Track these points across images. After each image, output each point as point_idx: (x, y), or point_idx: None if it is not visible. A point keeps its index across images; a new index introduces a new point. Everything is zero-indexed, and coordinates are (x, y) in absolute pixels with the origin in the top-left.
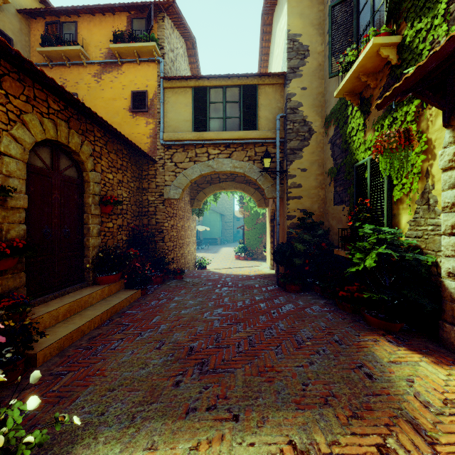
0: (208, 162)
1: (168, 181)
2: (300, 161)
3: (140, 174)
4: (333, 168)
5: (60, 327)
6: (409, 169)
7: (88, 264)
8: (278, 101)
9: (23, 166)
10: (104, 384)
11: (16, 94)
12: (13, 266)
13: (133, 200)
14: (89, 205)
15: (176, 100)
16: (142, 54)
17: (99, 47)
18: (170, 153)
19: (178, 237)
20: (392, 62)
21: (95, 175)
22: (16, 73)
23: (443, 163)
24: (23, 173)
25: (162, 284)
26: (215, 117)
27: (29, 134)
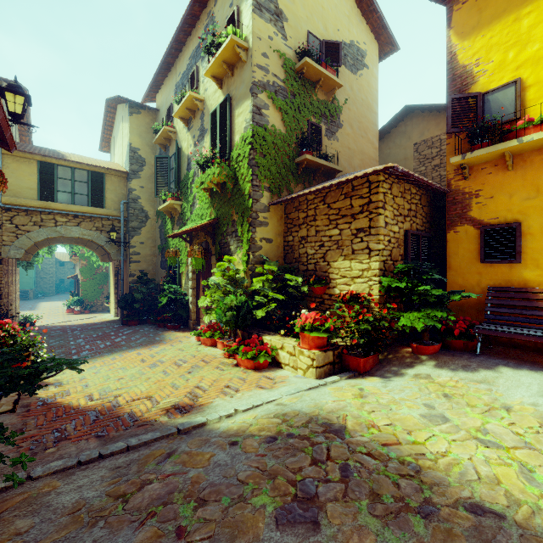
0: (56, 228)
1: (7, 241)
2: (139, 236)
3: None
4: (161, 246)
5: None
6: (184, 261)
7: None
8: (122, 189)
9: None
10: None
11: None
12: None
13: None
14: None
15: (18, 168)
16: None
17: None
18: (10, 215)
19: (9, 293)
20: (179, 211)
21: None
22: None
23: (189, 263)
24: None
25: None
26: (63, 191)
27: None
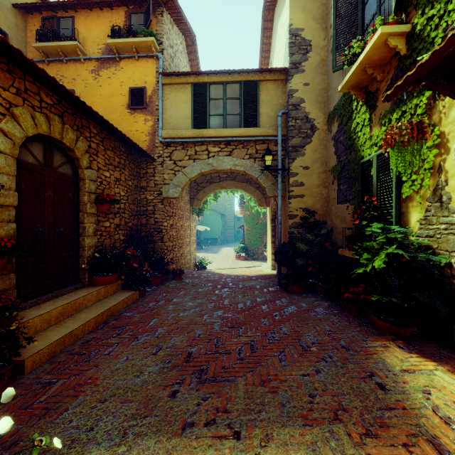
0: (208, 160)
1: (167, 180)
2: (302, 158)
3: (138, 172)
4: (337, 165)
5: (52, 331)
6: (419, 165)
7: (83, 265)
8: (279, 97)
9: (12, 162)
10: (95, 395)
11: (5, 86)
12: (1, 267)
13: (131, 199)
14: (85, 204)
15: (175, 97)
16: (140, 49)
17: (97, 42)
18: (170, 151)
19: (177, 236)
20: (401, 53)
21: (91, 173)
22: (5, 64)
23: None
24: (13, 169)
25: (161, 284)
26: (215, 114)
27: (19, 128)
